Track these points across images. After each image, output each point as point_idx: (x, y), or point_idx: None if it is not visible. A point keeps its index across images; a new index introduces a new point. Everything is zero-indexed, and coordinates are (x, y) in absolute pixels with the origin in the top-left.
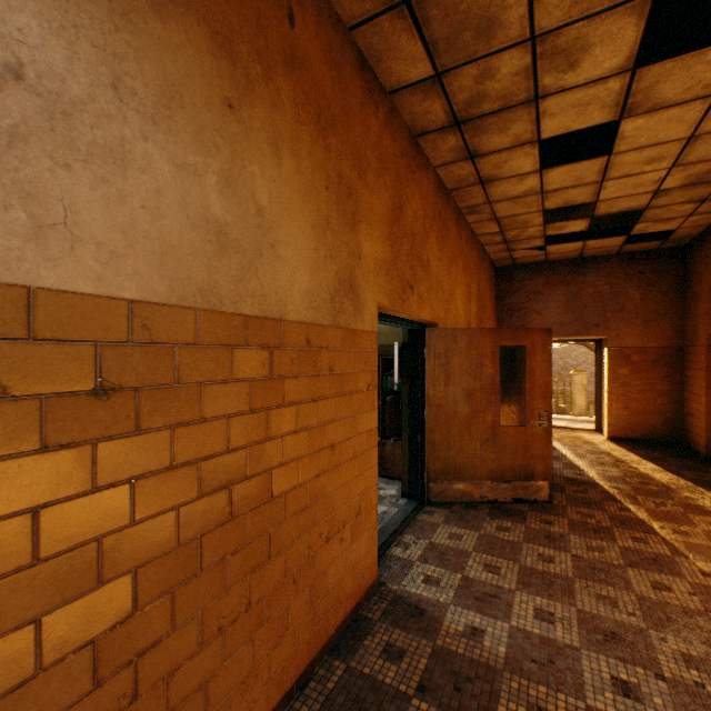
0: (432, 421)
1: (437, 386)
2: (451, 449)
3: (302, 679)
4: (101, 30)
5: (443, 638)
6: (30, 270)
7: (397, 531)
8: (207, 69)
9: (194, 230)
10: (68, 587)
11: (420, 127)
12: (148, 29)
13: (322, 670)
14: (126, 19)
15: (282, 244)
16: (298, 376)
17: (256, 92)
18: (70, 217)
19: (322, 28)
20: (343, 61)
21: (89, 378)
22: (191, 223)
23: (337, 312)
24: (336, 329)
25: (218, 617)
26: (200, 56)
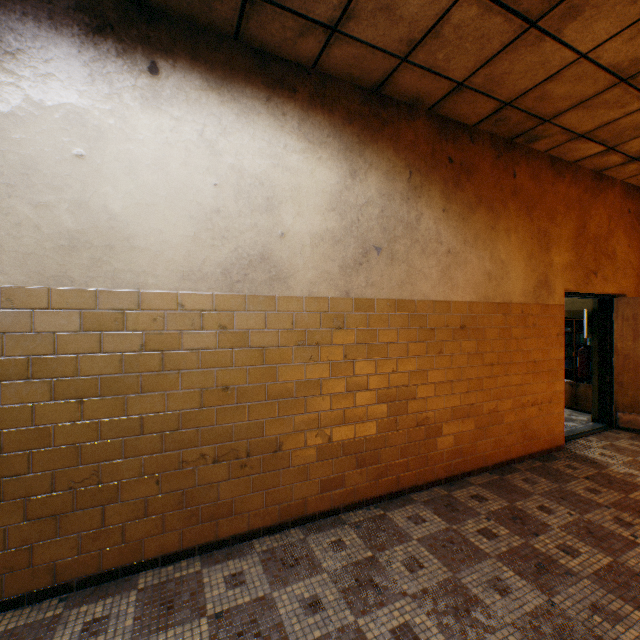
0: (619, 367)
1: (624, 341)
2: (639, 389)
3: (519, 459)
4: (462, 230)
5: (606, 471)
6: (451, 297)
7: (582, 433)
8: (485, 221)
9: (481, 276)
10: (456, 376)
11: (601, 167)
12: (470, 221)
13: (529, 461)
14: (466, 222)
15: (510, 272)
16: (517, 326)
17: (500, 217)
18: (456, 282)
19: (528, 165)
20: (540, 171)
21: (459, 323)
22: (481, 275)
23: (536, 297)
24: (536, 305)
25: (488, 408)
26: (483, 218)
